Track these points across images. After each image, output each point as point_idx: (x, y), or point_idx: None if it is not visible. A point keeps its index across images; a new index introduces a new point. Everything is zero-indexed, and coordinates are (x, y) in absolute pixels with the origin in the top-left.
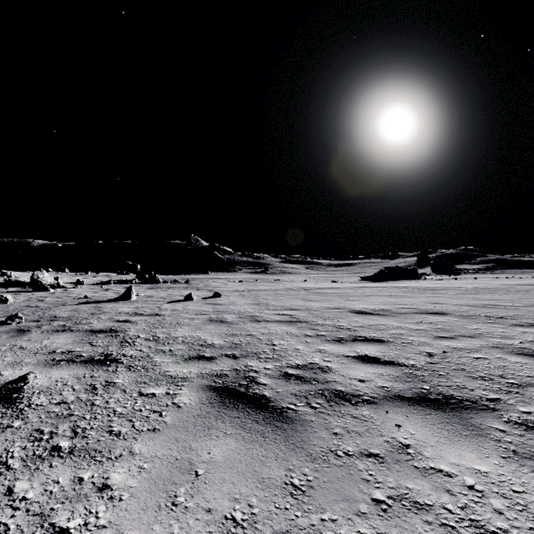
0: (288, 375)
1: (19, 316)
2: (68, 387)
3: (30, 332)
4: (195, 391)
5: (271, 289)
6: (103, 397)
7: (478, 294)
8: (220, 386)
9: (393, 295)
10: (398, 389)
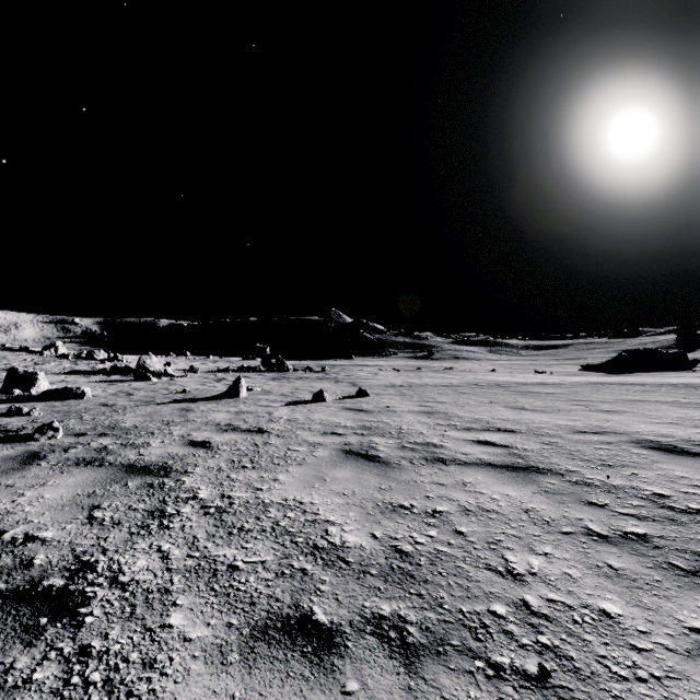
0: None
1: (54, 427)
2: None
3: (39, 462)
4: None
5: (444, 384)
6: None
7: None
8: None
9: (687, 403)
10: None
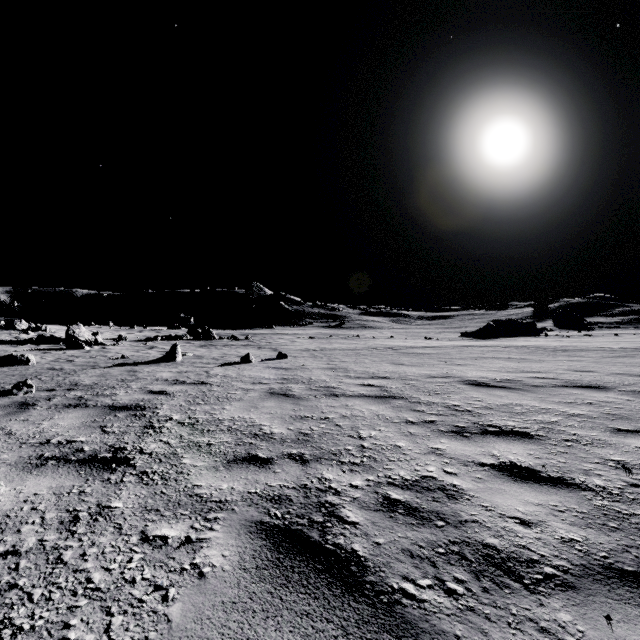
0: (391, 504)
1: (28, 384)
2: (35, 515)
3: (34, 407)
4: (235, 535)
5: (350, 349)
6: (81, 542)
7: (635, 358)
8: (278, 525)
9: (513, 358)
10: (602, 548)
